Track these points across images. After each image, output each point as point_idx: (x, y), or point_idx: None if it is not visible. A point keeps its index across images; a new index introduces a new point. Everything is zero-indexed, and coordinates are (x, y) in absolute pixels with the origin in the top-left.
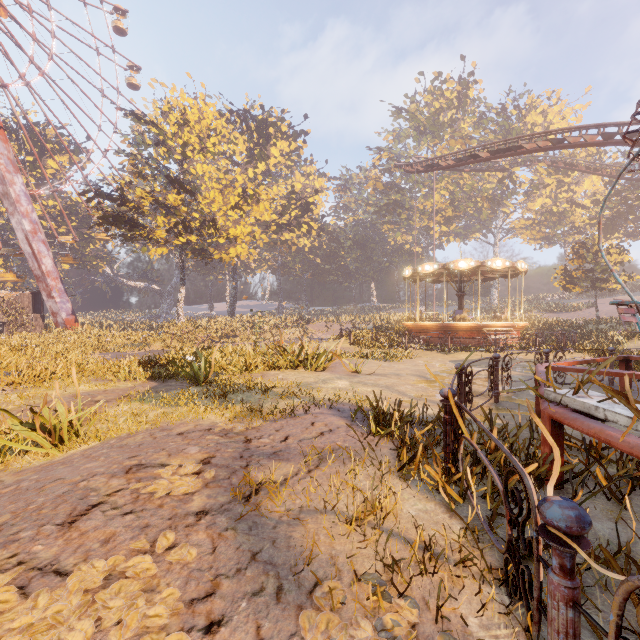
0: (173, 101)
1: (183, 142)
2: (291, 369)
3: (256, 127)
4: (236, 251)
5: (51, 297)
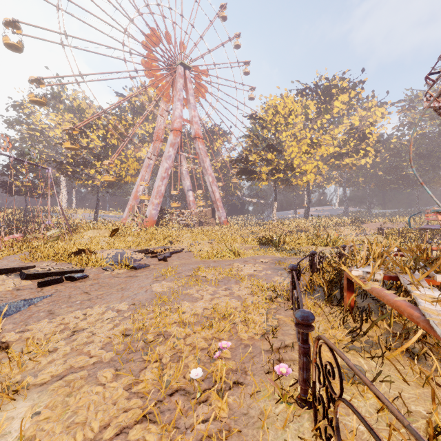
0: (270, 103)
1: (275, 123)
2: (322, 246)
3: (322, 92)
4: (306, 178)
5: (218, 210)
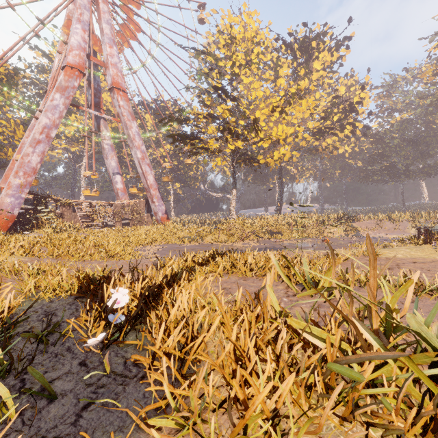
0: (222, 25)
1: (232, 62)
2: None
3: (299, 48)
4: (279, 154)
5: (153, 202)
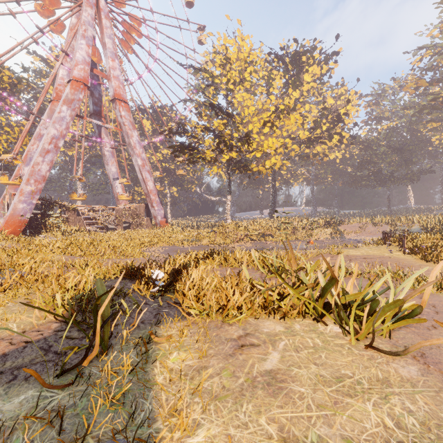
0: (218, 46)
1: (227, 79)
2: (309, 317)
3: (290, 61)
4: (270, 163)
5: (153, 206)
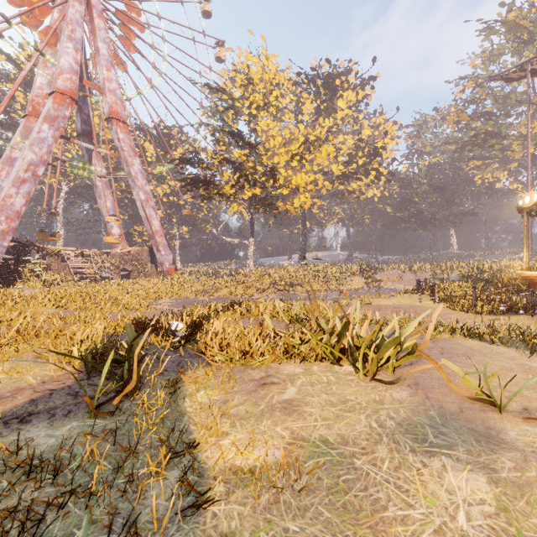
0: (239, 64)
1: (249, 102)
2: (327, 360)
3: (323, 84)
4: (299, 201)
5: (159, 251)
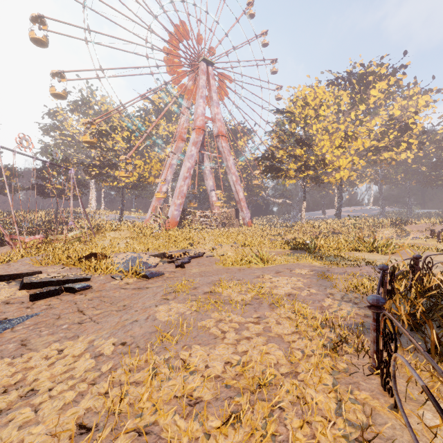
0: (299, 94)
1: (304, 115)
2: (368, 252)
3: (357, 81)
4: (339, 175)
5: (242, 211)
